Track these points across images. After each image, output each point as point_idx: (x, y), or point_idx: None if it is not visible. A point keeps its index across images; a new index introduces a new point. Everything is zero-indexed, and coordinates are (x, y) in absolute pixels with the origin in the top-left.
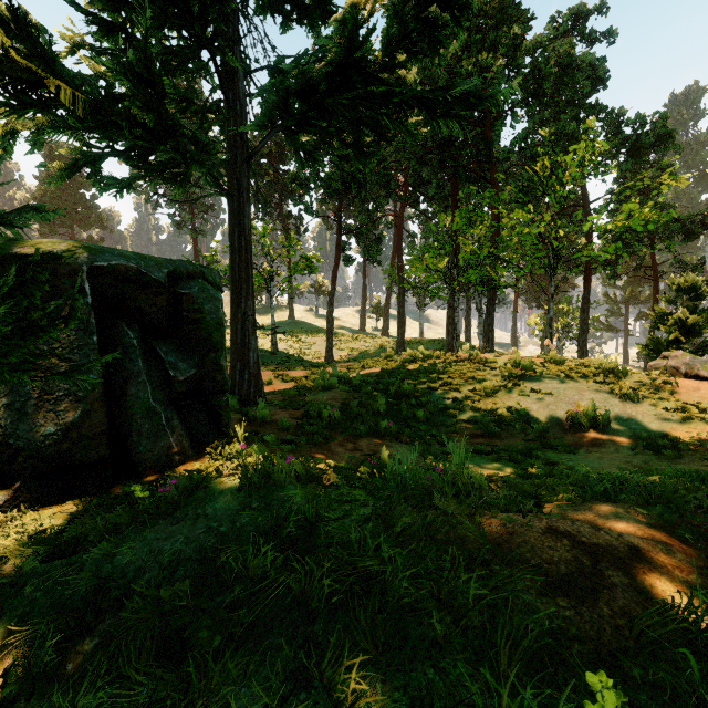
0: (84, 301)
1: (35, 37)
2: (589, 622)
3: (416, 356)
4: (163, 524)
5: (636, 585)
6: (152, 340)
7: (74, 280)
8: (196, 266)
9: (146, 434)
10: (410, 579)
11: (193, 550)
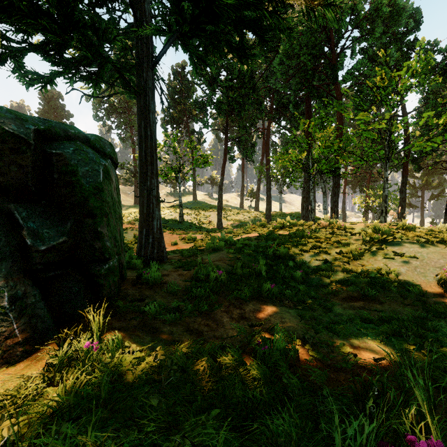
0: None
1: None
2: None
3: (284, 224)
4: None
5: None
6: (10, 203)
7: None
8: (79, 131)
9: None
10: None
11: None
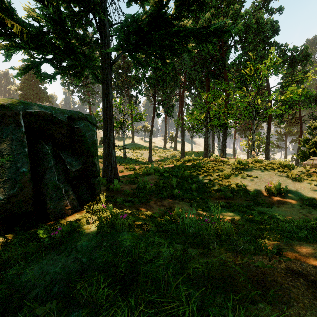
0: (20, 130)
1: (3, 0)
2: None
3: (190, 159)
4: (52, 254)
5: None
6: (59, 150)
7: (15, 119)
8: (83, 114)
9: (54, 199)
10: None
11: (65, 273)
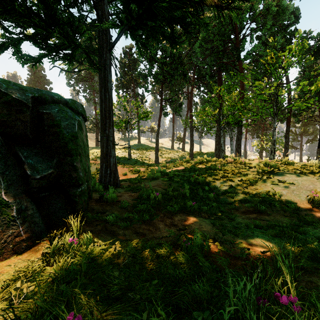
0: None
1: None
2: None
3: (202, 160)
4: None
5: None
6: (15, 146)
7: None
8: (61, 97)
9: None
10: None
11: None
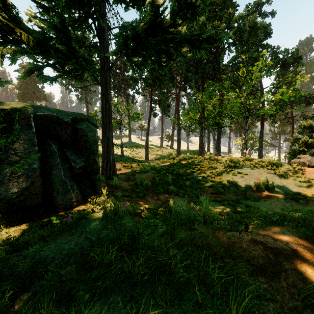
0: (31, 131)
1: (11, 10)
2: (276, 290)
3: (185, 157)
4: (65, 236)
5: (298, 270)
6: (64, 149)
7: (27, 121)
8: (85, 115)
9: (61, 192)
10: (184, 266)
11: (78, 249)
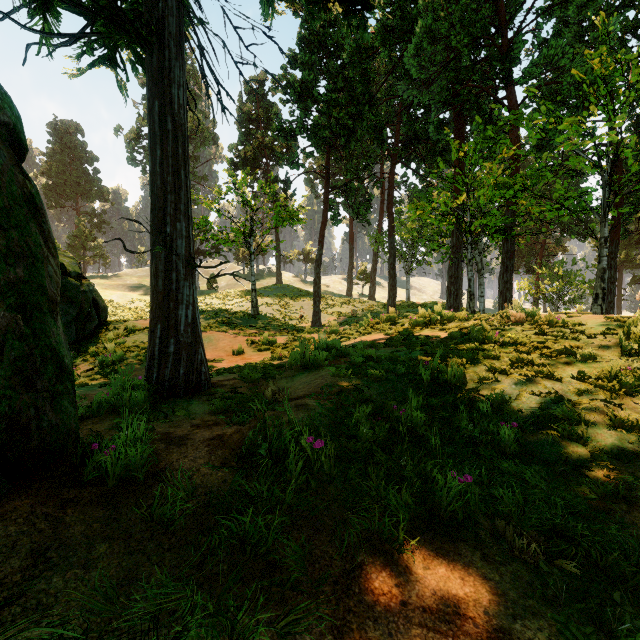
0: None
1: None
2: None
3: (432, 318)
4: None
5: None
6: None
7: None
8: None
9: None
10: None
11: None
